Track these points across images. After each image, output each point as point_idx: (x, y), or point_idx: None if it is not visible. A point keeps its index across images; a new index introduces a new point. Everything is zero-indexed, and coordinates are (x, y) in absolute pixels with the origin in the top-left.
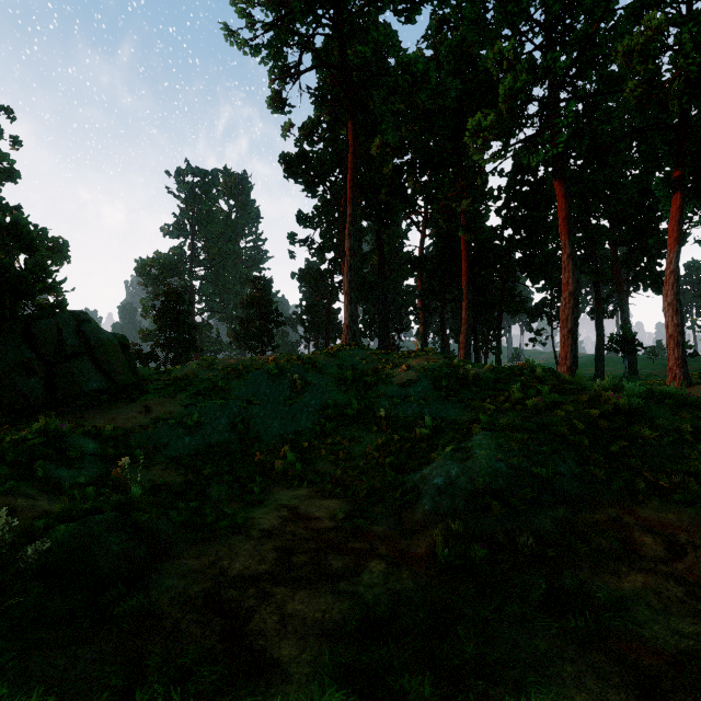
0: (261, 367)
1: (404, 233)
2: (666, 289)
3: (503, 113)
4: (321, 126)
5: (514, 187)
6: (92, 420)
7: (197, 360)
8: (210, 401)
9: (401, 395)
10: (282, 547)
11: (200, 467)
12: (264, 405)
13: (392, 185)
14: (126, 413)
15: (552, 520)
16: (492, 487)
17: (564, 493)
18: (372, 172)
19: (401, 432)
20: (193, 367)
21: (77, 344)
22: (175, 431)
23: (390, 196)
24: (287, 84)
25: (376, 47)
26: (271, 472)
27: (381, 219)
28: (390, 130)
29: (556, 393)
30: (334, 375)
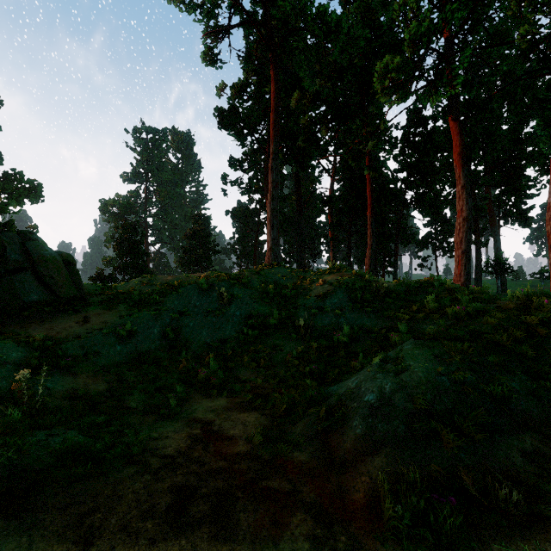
0: (193, 282)
1: (317, 179)
2: (549, 214)
3: (407, 59)
4: (249, 86)
5: (408, 138)
6: (31, 329)
7: (139, 278)
8: (145, 312)
9: (318, 307)
10: (181, 485)
11: (127, 374)
12: (194, 316)
13: (308, 134)
14: (65, 323)
15: (522, 453)
16: (437, 408)
17: (523, 414)
18: (292, 122)
19: (319, 340)
20: (135, 283)
21: (20, 259)
22: (108, 339)
23: (306, 143)
24: (218, 39)
25: (295, 4)
26: (193, 380)
27: (299, 164)
28: (307, 78)
29: (472, 302)
30: (258, 289)
